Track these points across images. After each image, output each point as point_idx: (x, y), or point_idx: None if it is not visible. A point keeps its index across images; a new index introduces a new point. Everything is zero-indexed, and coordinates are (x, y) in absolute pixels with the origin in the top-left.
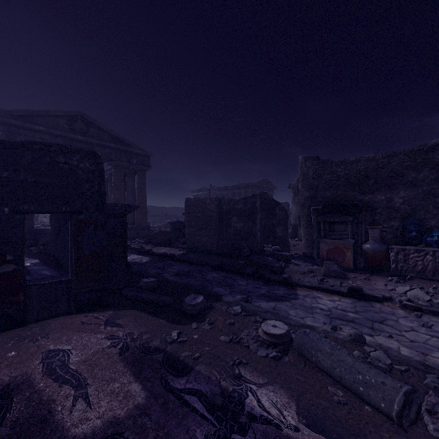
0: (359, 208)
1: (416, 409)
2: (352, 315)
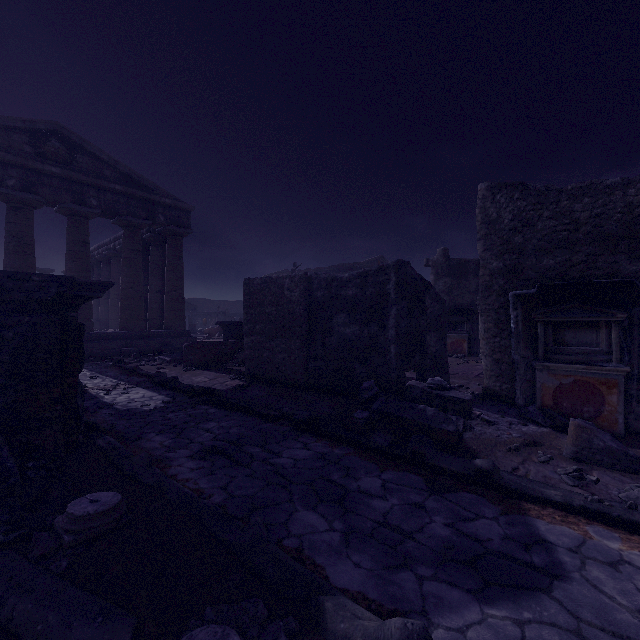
0: (635, 292)
1: None
2: None
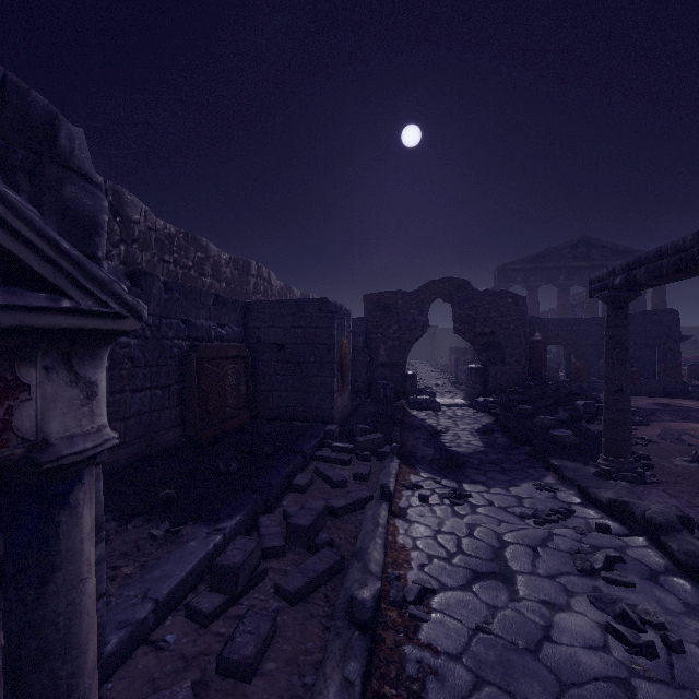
0: None
1: None
2: None
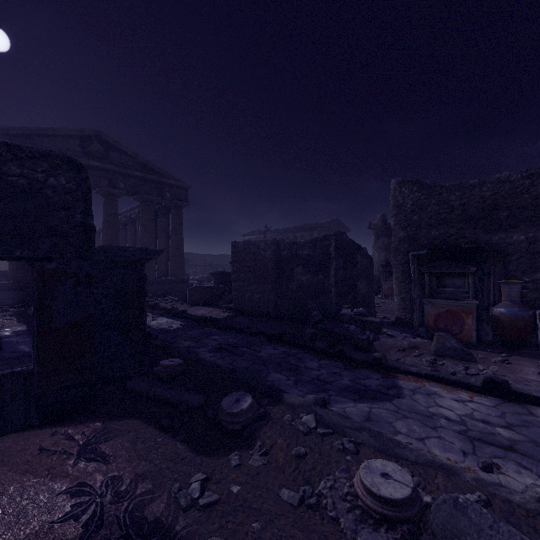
0: (485, 254)
1: None
2: (505, 434)
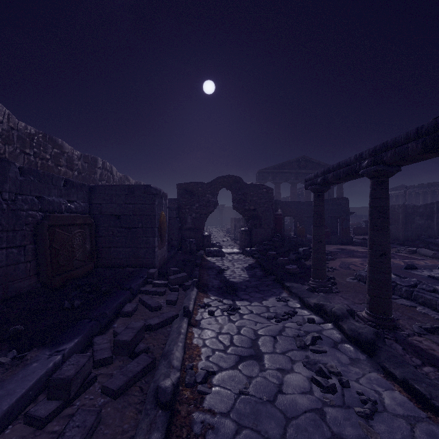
0: None
1: (438, 256)
2: None
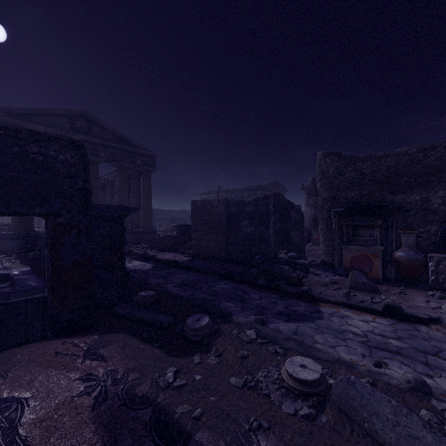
0: (389, 210)
1: None
2: (395, 343)
